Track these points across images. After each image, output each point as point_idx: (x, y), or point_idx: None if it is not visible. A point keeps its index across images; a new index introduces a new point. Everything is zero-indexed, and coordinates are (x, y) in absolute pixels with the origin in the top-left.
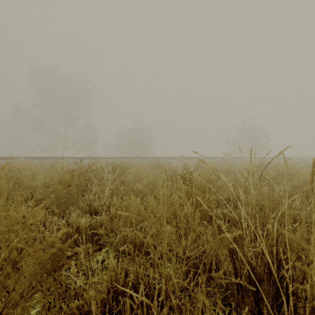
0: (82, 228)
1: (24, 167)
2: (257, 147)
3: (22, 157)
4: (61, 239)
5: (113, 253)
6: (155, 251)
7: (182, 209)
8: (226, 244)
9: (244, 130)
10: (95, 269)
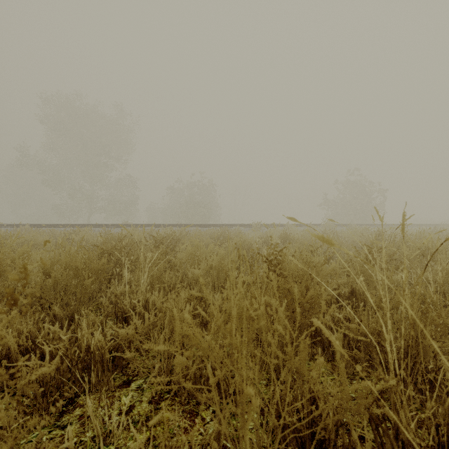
0: (96, 349)
1: (23, 240)
2: (368, 210)
3: (26, 224)
4: (58, 369)
5: (149, 391)
6: (221, 415)
7: (272, 324)
8: (365, 405)
9: (349, 185)
10: (113, 431)
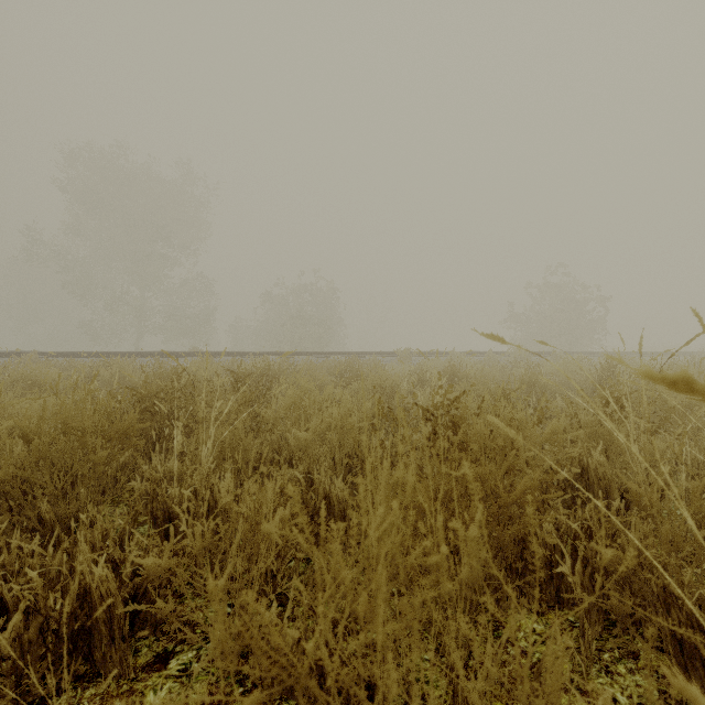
0: (97, 597)
1: (15, 378)
2: (580, 329)
3: (33, 352)
4: (19, 641)
5: (204, 678)
6: None
7: (457, 567)
8: None
9: (550, 290)
10: None
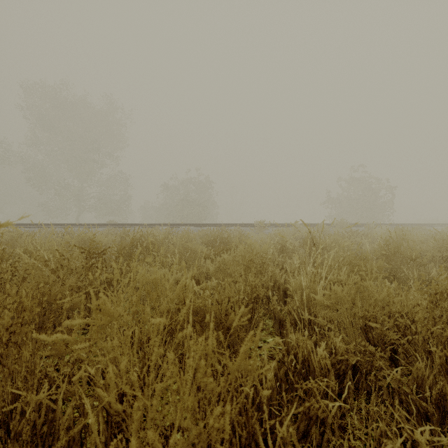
0: None
1: None
2: (375, 208)
3: None
4: None
5: None
6: None
7: None
8: None
9: (354, 182)
10: None
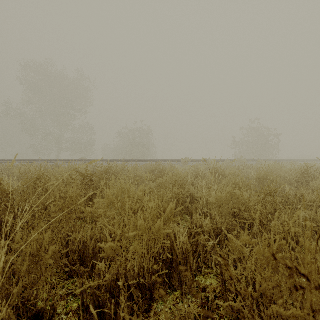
0: None
1: None
2: (266, 149)
3: None
4: None
5: None
6: None
7: None
8: None
9: (252, 130)
10: None
